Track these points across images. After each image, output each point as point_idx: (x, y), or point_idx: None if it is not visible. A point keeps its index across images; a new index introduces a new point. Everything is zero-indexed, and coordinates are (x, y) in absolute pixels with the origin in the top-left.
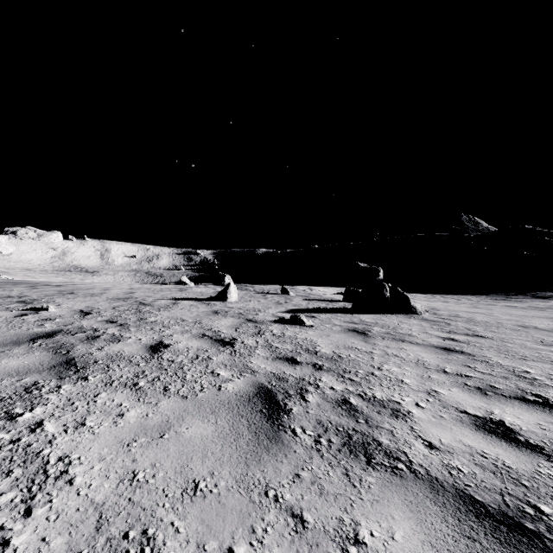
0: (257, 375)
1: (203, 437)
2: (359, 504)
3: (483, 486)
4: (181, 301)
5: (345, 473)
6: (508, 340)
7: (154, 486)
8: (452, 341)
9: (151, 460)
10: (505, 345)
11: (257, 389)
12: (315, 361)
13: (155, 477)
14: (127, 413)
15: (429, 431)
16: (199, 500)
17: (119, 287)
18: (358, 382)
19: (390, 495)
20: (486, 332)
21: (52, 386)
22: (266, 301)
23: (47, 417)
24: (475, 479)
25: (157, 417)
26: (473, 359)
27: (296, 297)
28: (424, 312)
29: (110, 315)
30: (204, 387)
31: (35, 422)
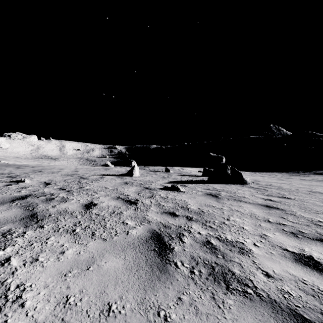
0: (151, 224)
1: (116, 269)
2: (224, 322)
3: (308, 307)
4: (106, 176)
5: (212, 296)
6: (304, 200)
7: (80, 308)
8: (270, 201)
9: (80, 287)
10: (303, 203)
11: (151, 233)
12: (187, 214)
13: (81, 301)
14: (66, 251)
15: (265, 264)
16: (111, 320)
17: (69, 167)
18: (215, 228)
19: (245, 314)
20: (290, 195)
21: (20, 232)
22: (156, 176)
23: (13, 254)
24: (301, 301)
25: (86, 254)
26: (285, 213)
27: (174, 174)
28: (251, 183)
29: (62, 185)
30: (117, 232)
31: (5, 258)
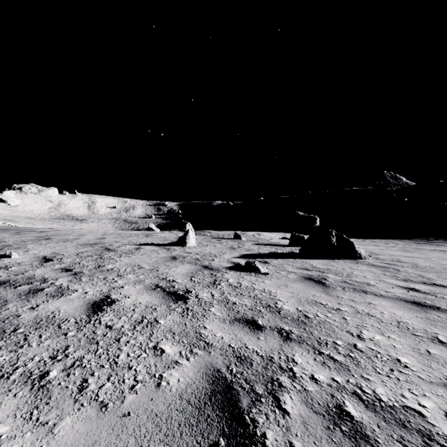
0: (211, 352)
1: None
2: None
3: None
4: (145, 246)
5: None
6: None
7: None
8: (416, 292)
9: None
10: None
11: (211, 382)
12: (280, 325)
13: None
14: None
15: None
16: None
17: (94, 233)
18: (343, 364)
19: None
20: (442, 280)
21: None
22: (221, 246)
23: None
24: None
25: None
26: None
27: (247, 242)
28: (368, 257)
29: (69, 262)
30: (138, 380)
31: None
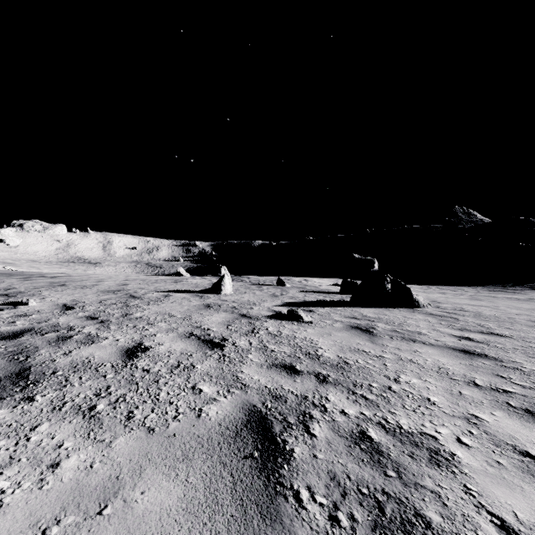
0: (248, 391)
1: (163, 512)
2: None
3: None
4: (174, 293)
5: None
6: (530, 339)
7: None
8: (469, 341)
9: None
10: (531, 346)
11: (247, 414)
12: (318, 370)
13: None
14: (64, 461)
15: (491, 494)
16: None
17: (114, 278)
18: (374, 402)
19: None
20: (502, 329)
21: None
22: (261, 294)
23: None
24: None
25: (105, 469)
26: (503, 366)
27: (292, 289)
28: (427, 305)
29: (93, 310)
30: (179, 412)
31: None
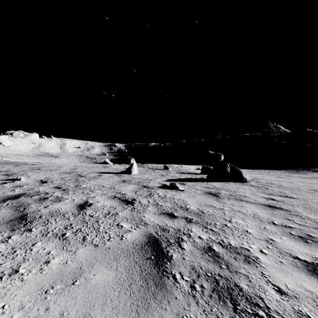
0: (148, 227)
1: (105, 283)
2: None
3: None
4: (104, 174)
5: None
6: (308, 199)
7: None
8: (273, 201)
9: (61, 308)
10: (307, 203)
11: (147, 238)
12: (187, 216)
13: None
14: (52, 260)
15: (275, 276)
16: None
17: (68, 165)
18: (217, 232)
19: None
20: (292, 194)
21: (4, 237)
22: (155, 174)
23: None
24: None
25: (73, 264)
26: (290, 214)
27: (173, 171)
28: (251, 181)
29: (58, 183)
30: (111, 237)
31: None
